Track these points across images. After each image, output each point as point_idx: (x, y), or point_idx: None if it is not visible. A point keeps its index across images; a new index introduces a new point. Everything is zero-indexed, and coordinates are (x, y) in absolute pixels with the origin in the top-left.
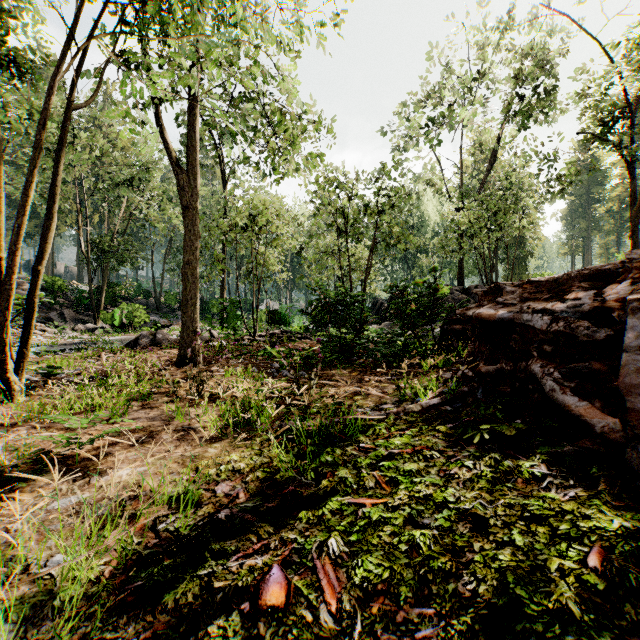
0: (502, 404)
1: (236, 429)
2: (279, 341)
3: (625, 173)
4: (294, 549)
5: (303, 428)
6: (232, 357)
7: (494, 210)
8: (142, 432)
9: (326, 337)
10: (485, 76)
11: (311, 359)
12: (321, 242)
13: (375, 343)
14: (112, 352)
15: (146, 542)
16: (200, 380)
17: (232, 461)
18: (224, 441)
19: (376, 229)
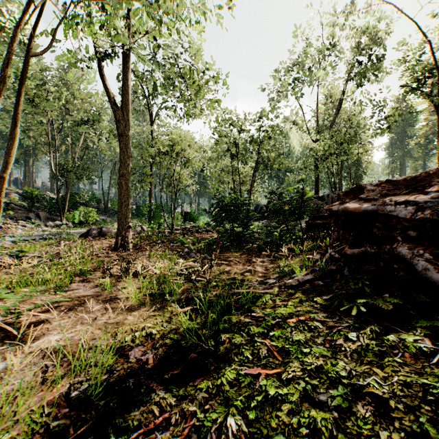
0: (368, 280)
1: (152, 299)
2: (190, 233)
3: (429, 118)
4: (193, 426)
5: (205, 298)
6: (155, 244)
7: (341, 141)
8: (77, 302)
9: (223, 230)
10: (334, 47)
11: (212, 245)
12: (219, 163)
13: (259, 233)
14: (69, 241)
15: (56, 412)
16: (127, 261)
17: (146, 328)
18: (142, 309)
19: (258, 154)
